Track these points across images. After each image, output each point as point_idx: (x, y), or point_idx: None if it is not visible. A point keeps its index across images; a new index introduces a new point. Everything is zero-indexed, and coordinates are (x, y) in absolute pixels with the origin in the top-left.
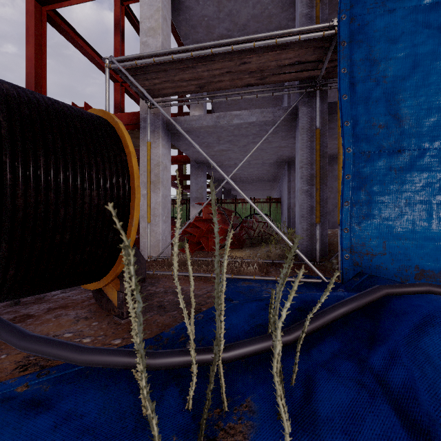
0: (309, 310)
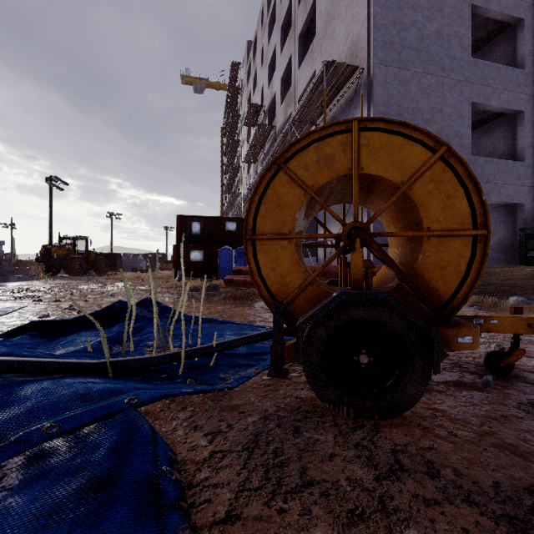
0: (34, 379)
